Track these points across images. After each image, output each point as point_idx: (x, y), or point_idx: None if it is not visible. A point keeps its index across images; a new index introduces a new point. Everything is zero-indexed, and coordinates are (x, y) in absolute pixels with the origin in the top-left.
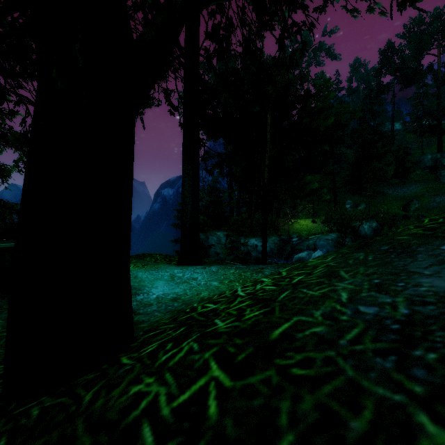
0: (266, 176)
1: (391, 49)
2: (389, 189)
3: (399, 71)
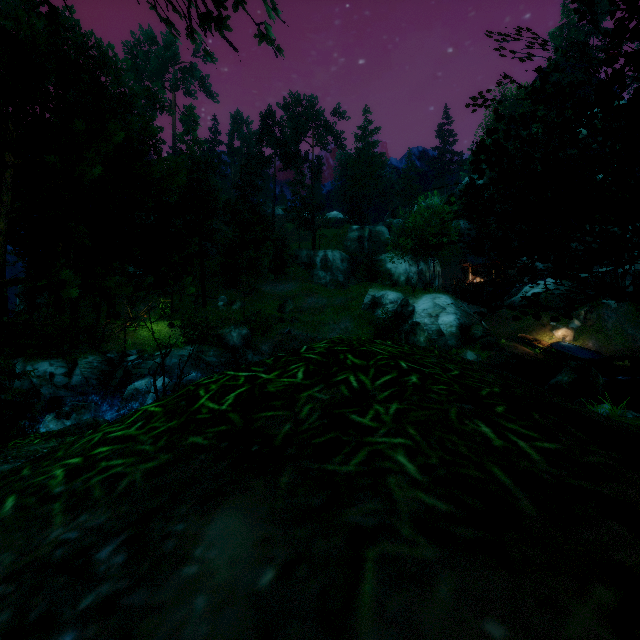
0: None
1: (272, 117)
2: (268, 284)
3: (280, 147)
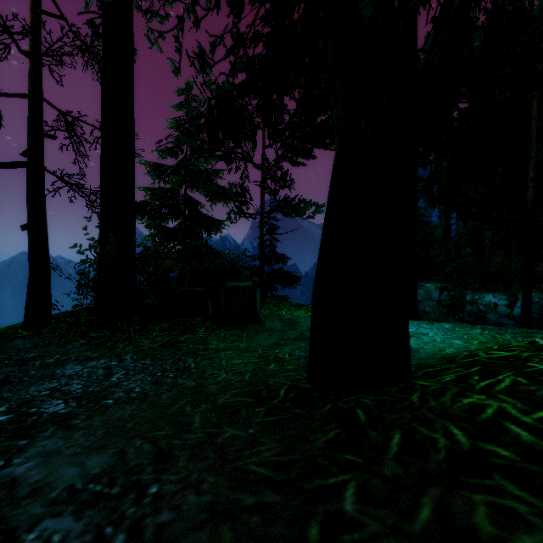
0: (530, 196)
1: None
2: None
3: None
